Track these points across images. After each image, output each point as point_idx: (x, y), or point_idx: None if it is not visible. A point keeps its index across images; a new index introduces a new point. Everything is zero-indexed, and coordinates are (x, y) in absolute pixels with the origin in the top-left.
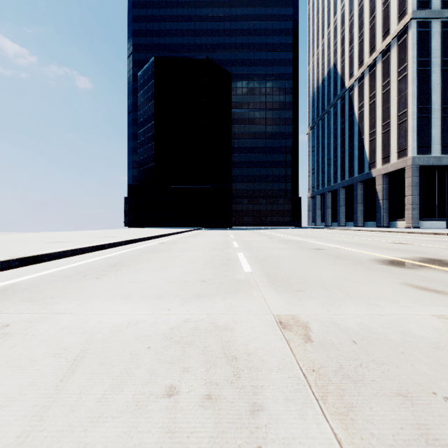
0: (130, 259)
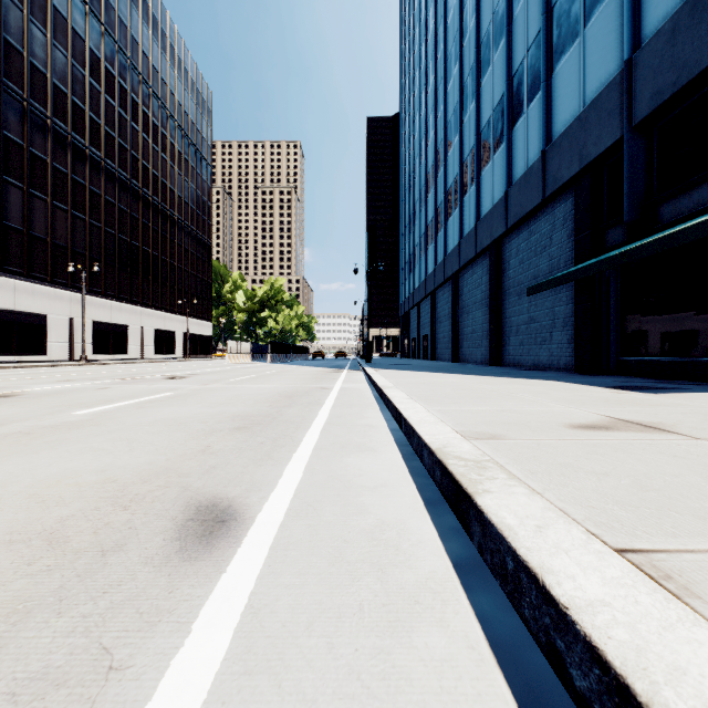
0: (282, 401)
